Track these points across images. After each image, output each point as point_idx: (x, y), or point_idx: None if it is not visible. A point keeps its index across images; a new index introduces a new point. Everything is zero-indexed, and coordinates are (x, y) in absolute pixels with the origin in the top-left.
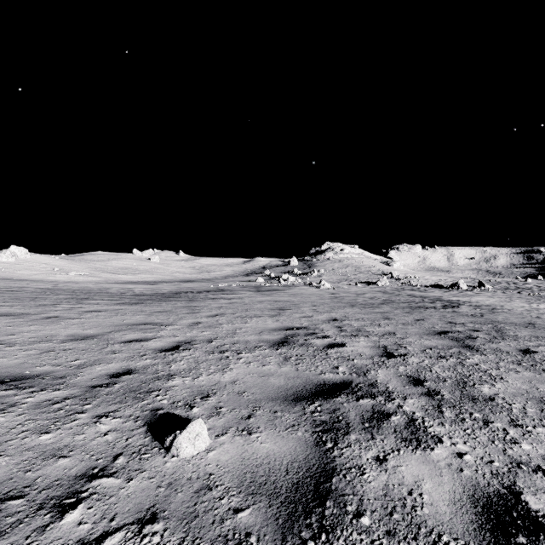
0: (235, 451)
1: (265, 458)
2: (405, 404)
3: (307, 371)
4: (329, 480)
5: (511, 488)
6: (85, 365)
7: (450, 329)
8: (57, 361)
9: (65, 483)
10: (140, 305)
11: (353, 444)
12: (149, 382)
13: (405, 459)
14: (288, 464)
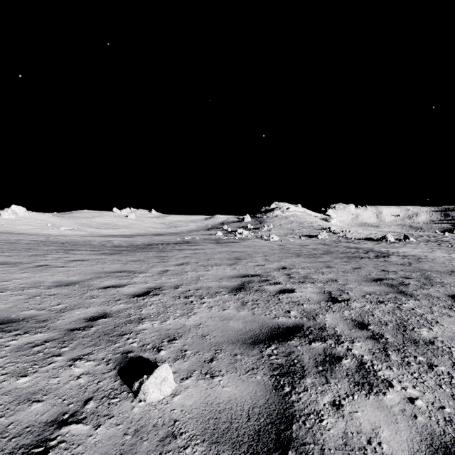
0: (199, 396)
1: (227, 403)
2: (354, 347)
3: (263, 315)
4: (289, 427)
5: None
6: (66, 309)
7: (384, 277)
8: (42, 305)
9: (36, 430)
10: (117, 255)
11: (310, 389)
12: (121, 326)
13: (360, 404)
14: (249, 409)
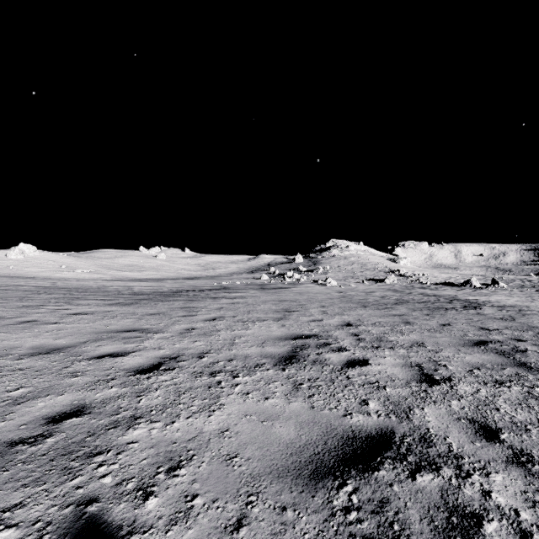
0: None
1: None
2: (492, 486)
3: (326, 410)
4: None
5: None
6: (25, 398)
7: (487, 338)
8: None
9: None
10: (133, 306)
11: None
12: (99, 433)
13: None
14: None
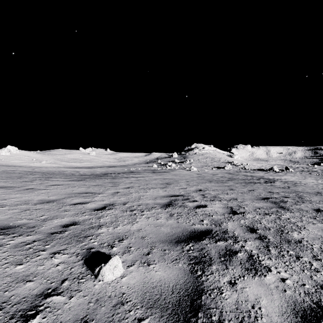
0: (139, 277)
1: (158, 282)
2: (246, 245)
3: (184, 223)
4: (200, 298)
5: (318, 303)
6: (47, 219)
7: (270, 196)
8: (30, 216)
9: (29, 299)
10: (83, 181)
11: (214, 272)
12: (86, 230)
13: (248, 283)
14: (173, 286)
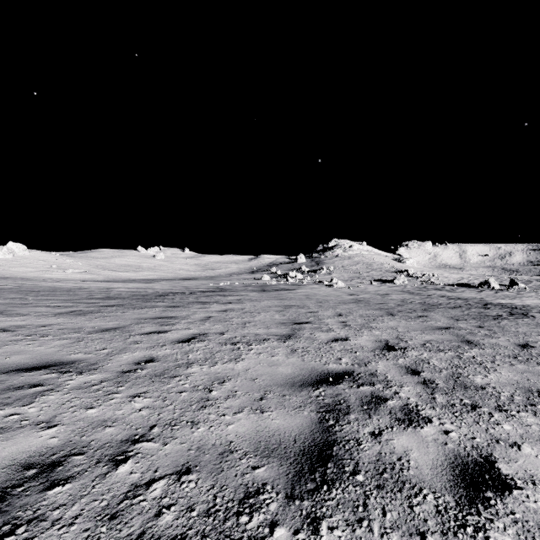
0: None
1: None
2: None
3: None
4: None
5: None
6: None
7: None
8: None
9: None
10: (89, 315)
11: None
12: None
13: None
14: None
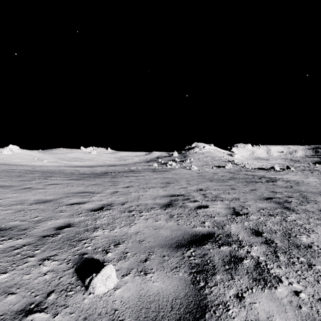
0: (135, 289)
1: (156, 295)
2: (252, 250)
3: (185, 225)
4: (203, 316)
5: None
6: (41, 221)
7: (273, 196)
8: (24, 218)
9: (8, 317)
10: (82, 180)
11: (219, 283)
12: (81, 233)
13: (257, 296)
14: (172, 301)
